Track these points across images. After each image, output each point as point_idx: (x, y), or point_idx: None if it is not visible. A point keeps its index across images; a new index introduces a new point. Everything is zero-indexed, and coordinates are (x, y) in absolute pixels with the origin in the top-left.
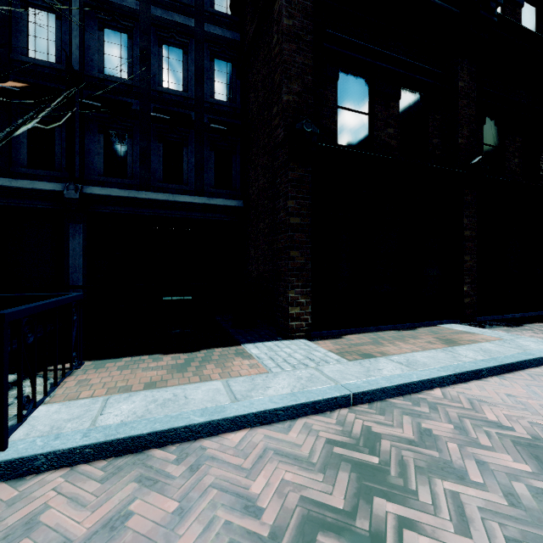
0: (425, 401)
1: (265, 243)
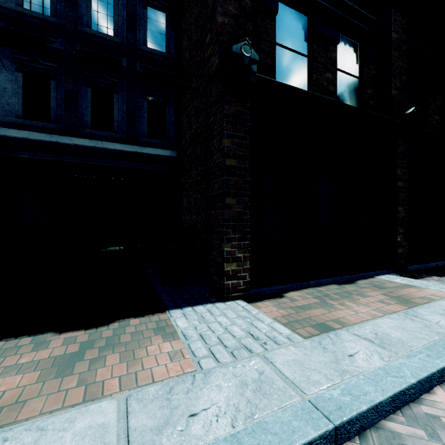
0: (441, 425)
1: (198, 192)
